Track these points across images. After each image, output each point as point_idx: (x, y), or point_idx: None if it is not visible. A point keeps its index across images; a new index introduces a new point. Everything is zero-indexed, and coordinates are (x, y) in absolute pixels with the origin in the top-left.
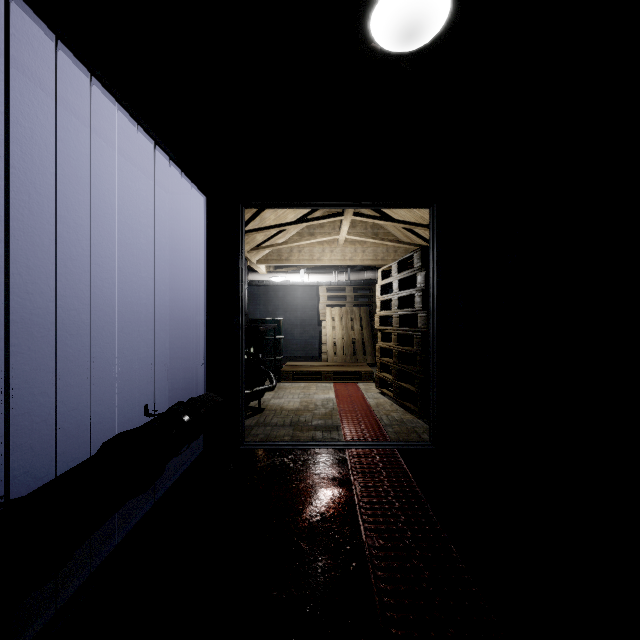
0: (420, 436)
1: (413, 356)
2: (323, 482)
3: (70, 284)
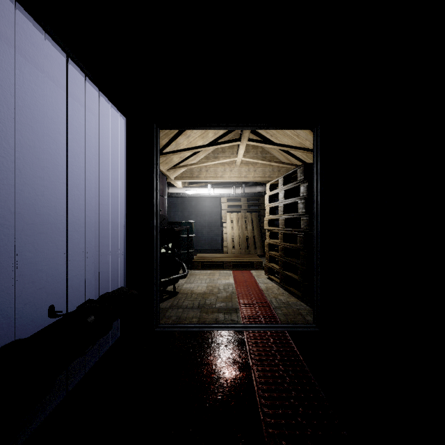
0: (305, 318)
1: (294, 250)
2: (225, 366)
3: None
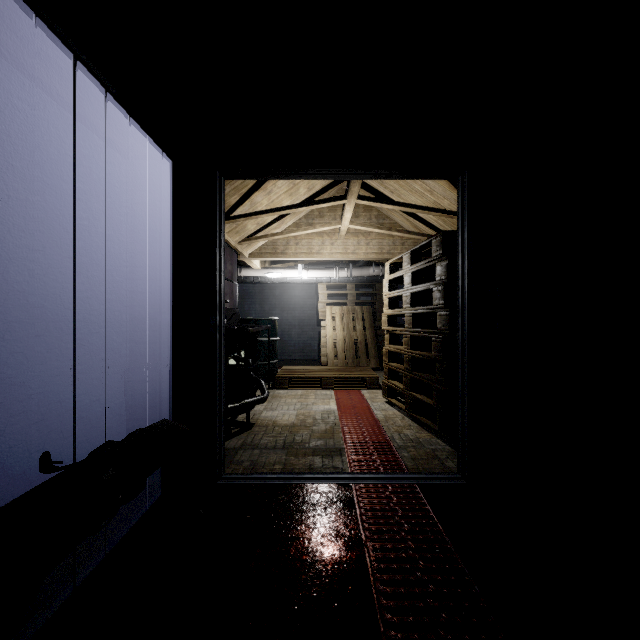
0: (444, 464)
1: (425, 361)
2: (323, 542)
3: None
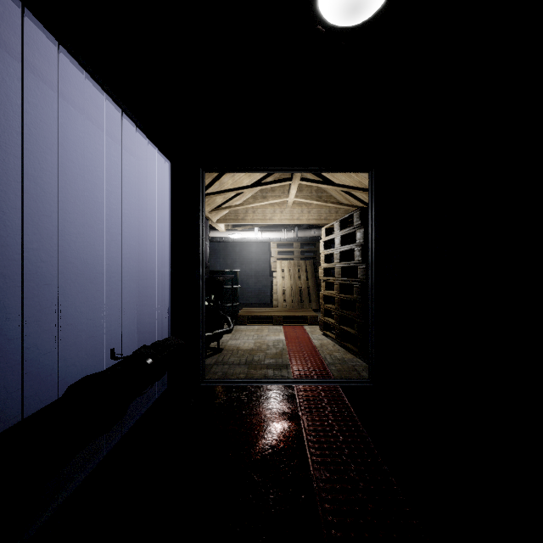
0: (360, 374)
1: (352, 303)
2: (274, 417)
3: (44, 238)
